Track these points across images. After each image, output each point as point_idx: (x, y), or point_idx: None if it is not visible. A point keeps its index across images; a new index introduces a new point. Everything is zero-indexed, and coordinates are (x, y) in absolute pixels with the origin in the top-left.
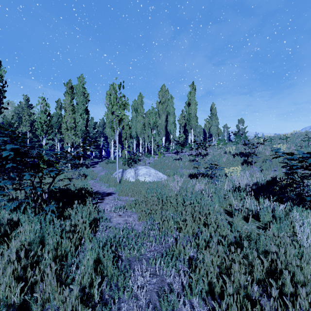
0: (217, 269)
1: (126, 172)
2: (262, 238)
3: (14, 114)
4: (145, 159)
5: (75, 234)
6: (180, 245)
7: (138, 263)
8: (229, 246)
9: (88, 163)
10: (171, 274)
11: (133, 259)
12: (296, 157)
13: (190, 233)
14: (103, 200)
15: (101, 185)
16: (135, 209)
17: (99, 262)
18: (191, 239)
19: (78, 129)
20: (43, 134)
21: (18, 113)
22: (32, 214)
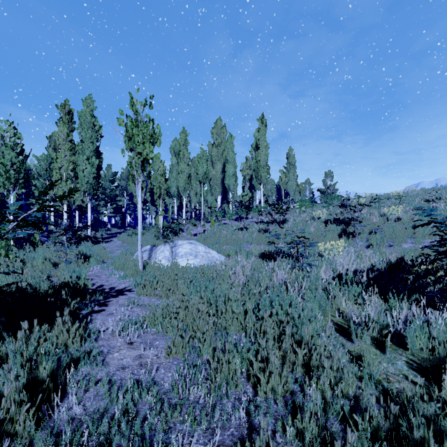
0: None
1: (156, 250)
2: None
3: None
4: (191, 229)
5: None
6: None
7: None
8: (373, 434)
9: (101, 234)
10: None
11: None
12: None
13: (279, 396)
14: (106, 306)
15: (111, 275)
16: (164, 328)
17: None
18: (281, 410)
19: (84, 180)
20: (8, 186)
21: None
22: None
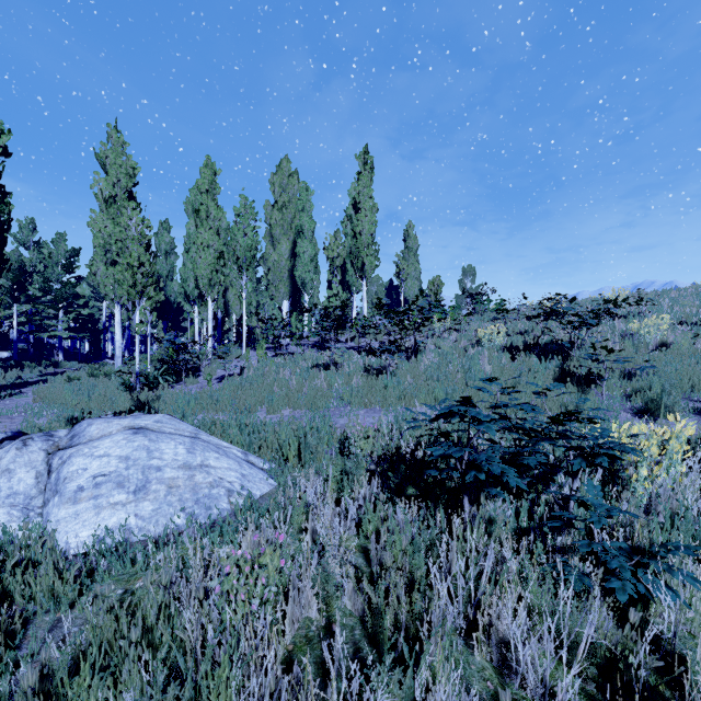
0: None
1: None
2: None
3: None
4: (217, 365)
5: None
6: None
7: None
8: None
9: (18, 377)
10: None
11: None
12: None
13: None
14: None
15: None
16: None
17: None
18: None
19: None
20: None
21: None
22: None
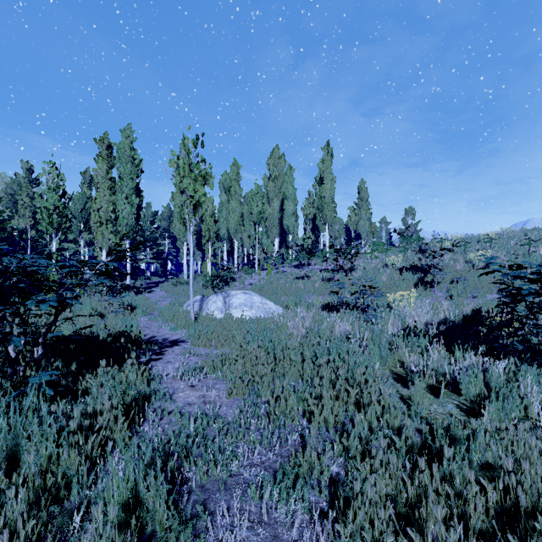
0: (390, 508)
1: (207, 301)
2: (479, 438)
3: (5, 195)
4: (244, 278)
5: (91, 435)
6: (312, 453)
7: (224, 496)
8: (408, 451)
9: (141, 284)
10: (293, 519)
11: (215, 487)
12: (527, 273)
13: (330, 424)
14: (162, 355)
15: (161, 326)
16: (223, 374)
17: (138, 502)
18: (332, 436)
19: (123, 222)
20: (51, 231)
21: (12, 195)
22: (5, 390)
